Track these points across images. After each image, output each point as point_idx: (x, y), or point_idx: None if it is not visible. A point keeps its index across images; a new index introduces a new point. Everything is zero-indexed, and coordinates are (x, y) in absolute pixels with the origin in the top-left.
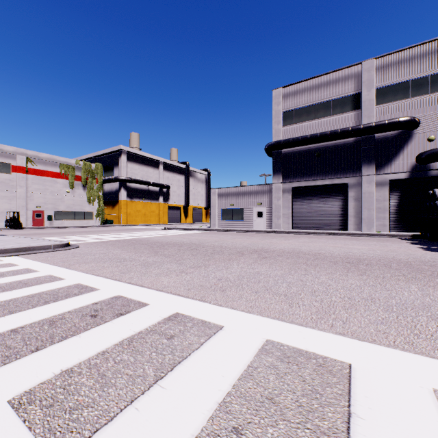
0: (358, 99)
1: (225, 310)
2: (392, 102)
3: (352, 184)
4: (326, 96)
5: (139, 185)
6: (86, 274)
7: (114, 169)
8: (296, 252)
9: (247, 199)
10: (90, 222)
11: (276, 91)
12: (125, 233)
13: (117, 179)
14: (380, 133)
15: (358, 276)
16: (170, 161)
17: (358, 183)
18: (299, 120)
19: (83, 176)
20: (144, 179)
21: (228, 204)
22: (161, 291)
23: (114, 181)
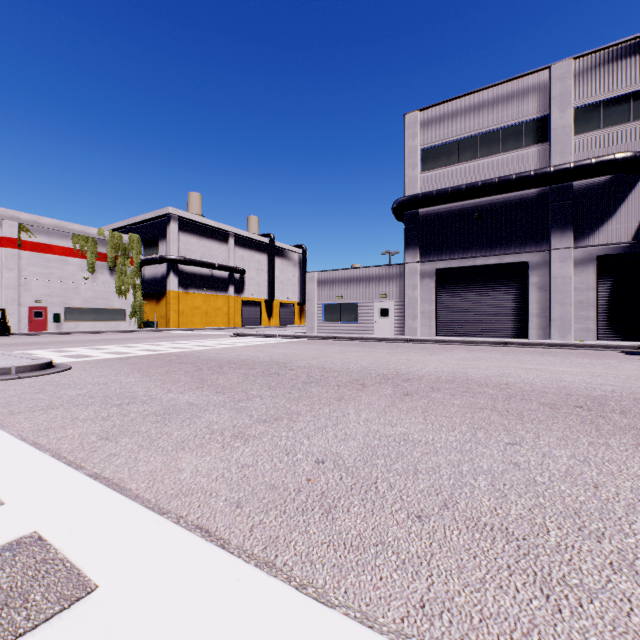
0: (545, 126)
1: (338, 632)
2: (601, 130)
3: (535, 263)
4: (492, 123)
5: (197, 269)
6: (18, 444)
7: (159, 244)
8: (462, 380)
9: (364, 288)
10: (121, 325)
11: (410, 116)
12: (169, 342)
13: (163, 259)
14: (582, 179)
15: (638, 451)
16: (245, 232)
17: (545, 262)
18: (447, 161)
19: (109, 254)
20: (205, 259)
21: (334, 296)
22: (162, 515)
23: (159, 261)
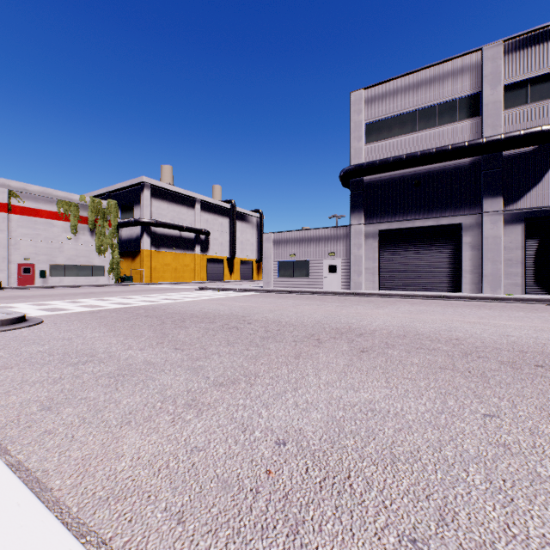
0: (477, 102)
1: None
2: (529, 105)
3: (468, 225)
4: (429, 99)
5: (168, 230)
6: None
7: (135, 208)
8: (413, 335)
9: (314, 247)
10: (100, 280)
11: (355, 94)
12: (140, 295)
13: (138, 222)
14: (511, 149)
15: None
16: (209, 198)
17: (478, 224)
18: (389, 134)
19: (90, 218)
20: (174, 222)
21: (288, 254)
22: (79, 538)
23: (134, 224)
